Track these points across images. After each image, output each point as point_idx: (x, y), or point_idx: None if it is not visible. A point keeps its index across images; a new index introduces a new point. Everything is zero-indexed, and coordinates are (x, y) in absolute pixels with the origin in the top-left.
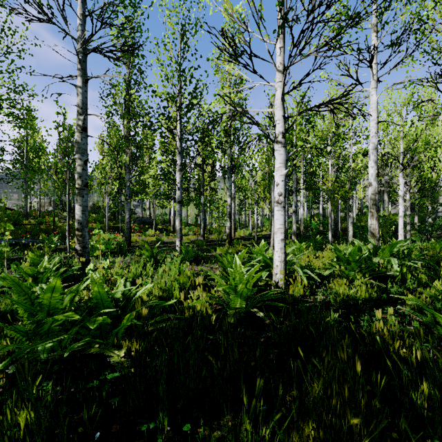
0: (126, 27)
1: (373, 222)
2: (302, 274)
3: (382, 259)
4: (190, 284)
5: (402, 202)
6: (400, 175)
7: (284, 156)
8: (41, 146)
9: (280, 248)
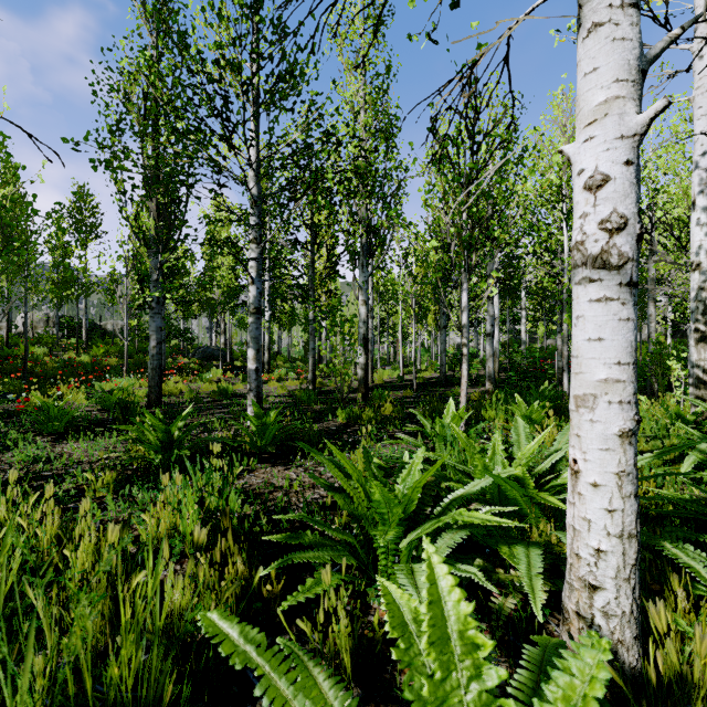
0: None
1: (704, 355)
2: None
3: None
4: None
5: None
6: None
7: (632, 51)
8: None
9: (616, 474)
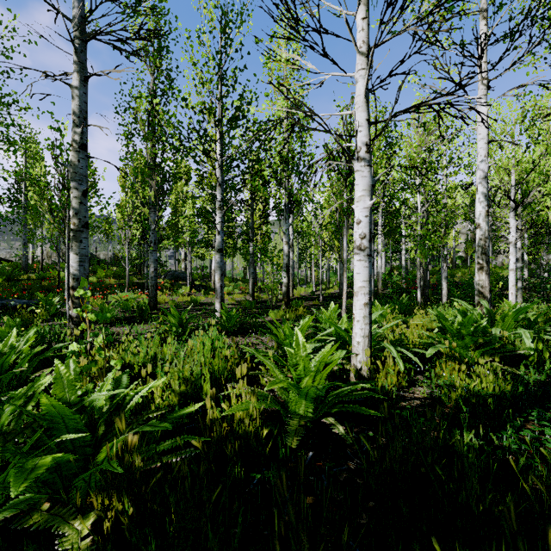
0: (140, 2)
1: (482, 278)
2: (396, 356)
3: (503, 329)
4: (229, 370)
5: (514, 250)
6: (511, 216)
7: (368, 179)
8: (29, 172)
9: (363, 317)
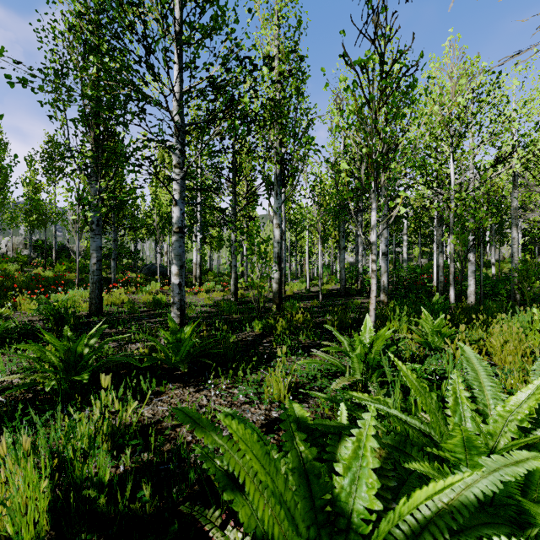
0: None
1: None
2: None
3: None
4: None
5: None
6: None
7: None
8: None
9: None
